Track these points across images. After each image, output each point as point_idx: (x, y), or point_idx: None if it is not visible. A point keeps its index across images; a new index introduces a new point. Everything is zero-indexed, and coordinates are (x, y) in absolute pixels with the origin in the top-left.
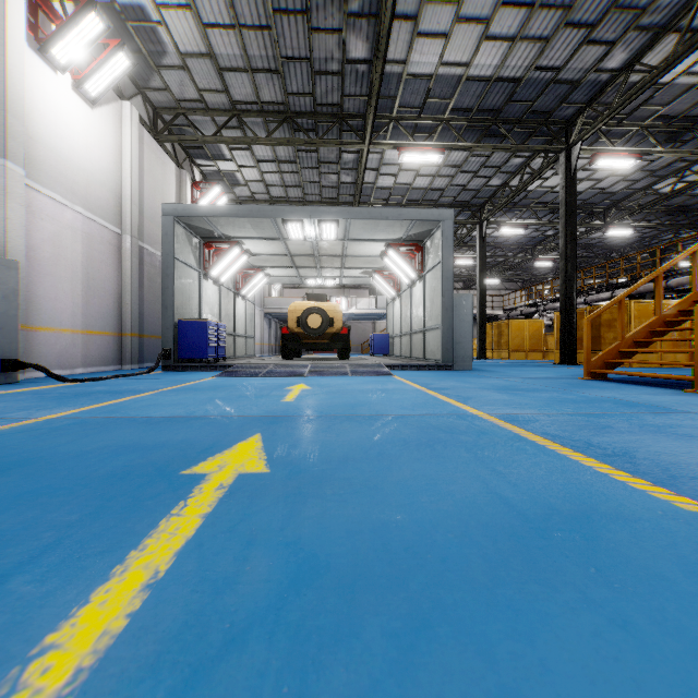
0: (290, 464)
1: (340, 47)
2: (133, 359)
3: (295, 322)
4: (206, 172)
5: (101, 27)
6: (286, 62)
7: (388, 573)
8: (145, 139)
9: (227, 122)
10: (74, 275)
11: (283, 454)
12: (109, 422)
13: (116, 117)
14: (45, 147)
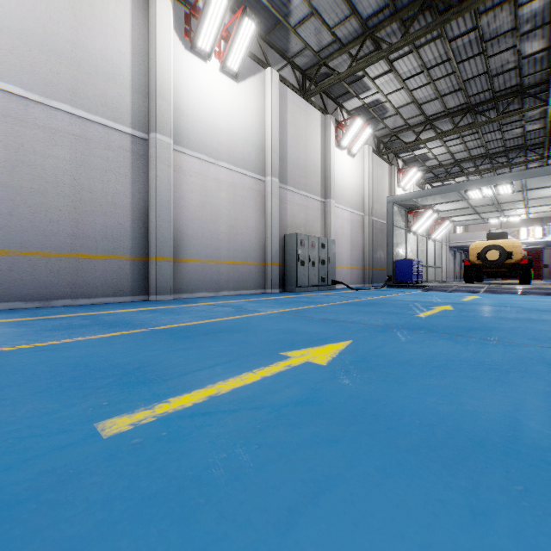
0: (461, 309)
1: (514, 53)
2: (369, 281)
3: (475, 256)
4: (405, 159)
5: (361, 122)
6: (467, 82)
7: (479, 317)
8: (373, 159)
9: (422, 130)
10: (347, 241)
11: (458, 308)
12: (393, 300)
13: (361, 156)
14: (338, 187)
